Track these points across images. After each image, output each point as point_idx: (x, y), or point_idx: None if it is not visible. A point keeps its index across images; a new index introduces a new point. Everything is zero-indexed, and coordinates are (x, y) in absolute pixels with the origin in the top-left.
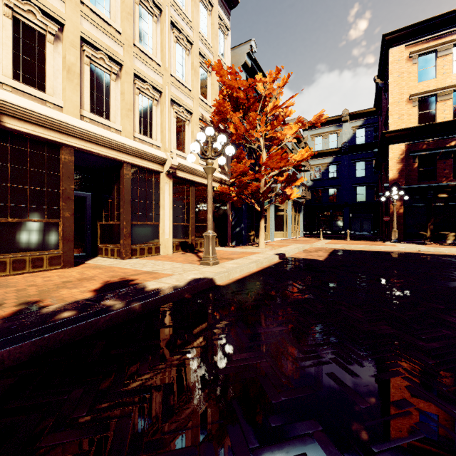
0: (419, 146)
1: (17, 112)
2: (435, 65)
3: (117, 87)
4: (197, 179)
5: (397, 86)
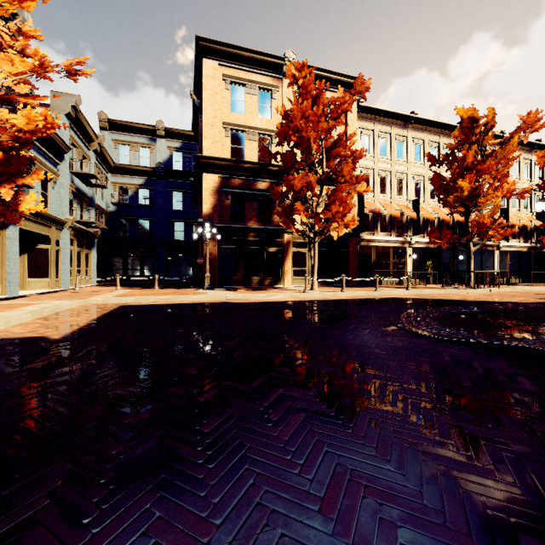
0: (231, 182)
1: None
2: (244, 101)
3: None
4: None
5: (212, 106)
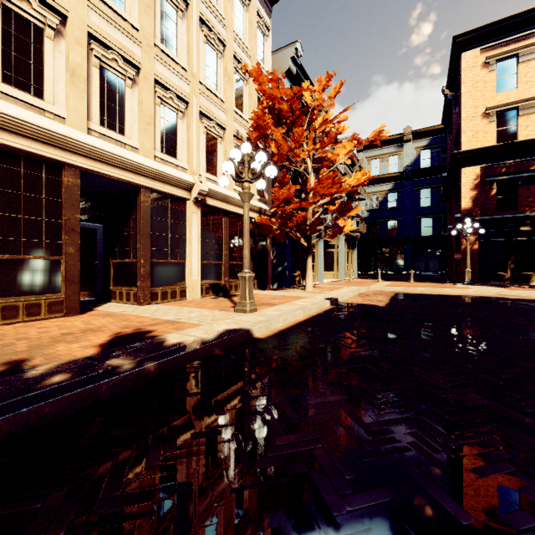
0: (497, 169)
1: (7, 123)
2: (517, 73)
3: (133, 96)
4: (231, 208)
5: (471, 98)
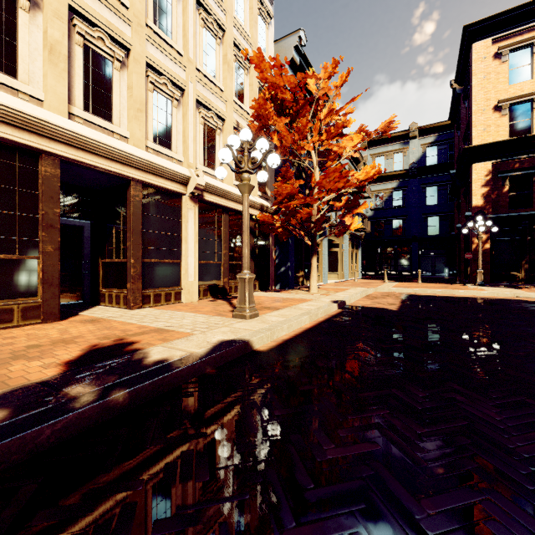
0: (510, 165)
1: None
2: (531, 63)
3: (122, 80)
4: (231, 204)
5: (482, 90)
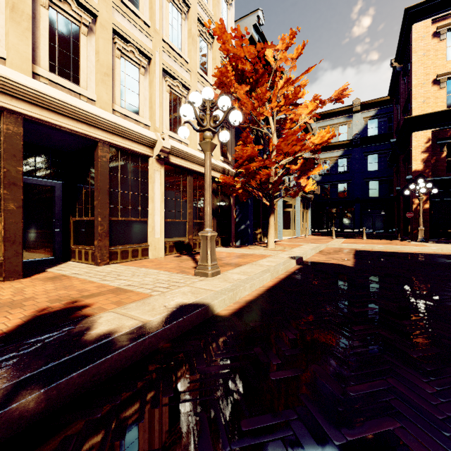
0: (448, 133)
1: None
2: None
3: (89, 45)
4: (195, 167)
5: (422, 66)
